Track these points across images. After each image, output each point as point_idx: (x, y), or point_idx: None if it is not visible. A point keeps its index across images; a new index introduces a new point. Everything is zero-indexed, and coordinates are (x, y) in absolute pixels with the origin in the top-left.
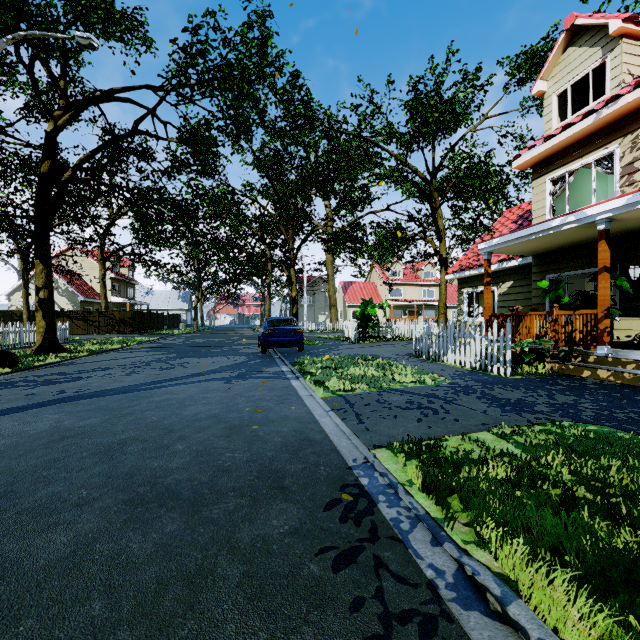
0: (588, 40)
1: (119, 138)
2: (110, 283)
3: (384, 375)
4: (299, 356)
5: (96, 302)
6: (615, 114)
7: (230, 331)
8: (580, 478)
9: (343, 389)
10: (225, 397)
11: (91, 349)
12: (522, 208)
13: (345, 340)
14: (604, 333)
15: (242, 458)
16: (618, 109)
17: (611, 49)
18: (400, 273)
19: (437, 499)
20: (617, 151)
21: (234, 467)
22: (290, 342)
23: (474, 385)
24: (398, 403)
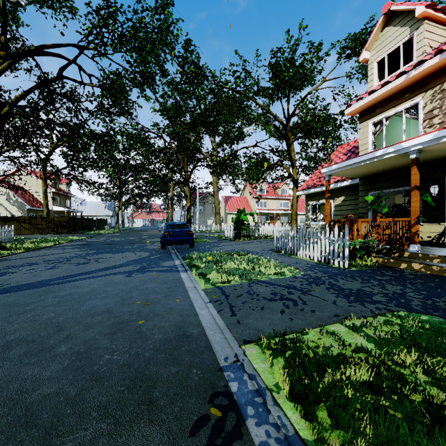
0: (400, 22)
1: (47, 82)
2: (51, 196)
3: (253, 268)
4: (190, 251)
5: (40, 210)
6: (420, 75)
7: (143, 231)
8: (436, 380)
9: (221, 281)
10: (122, 290)
11: (28, 247)
12: (350, 145)
13: (225, 238)
14: (415, 235)
15: (119, 361)
16: (422, 71)
17: (416, 28)
18: (264, 190)
19: (305, 411)
20: (421, 102)
21: (108, 374)
22: (183, 241)
23: (322, 276)
24: (264, 294)
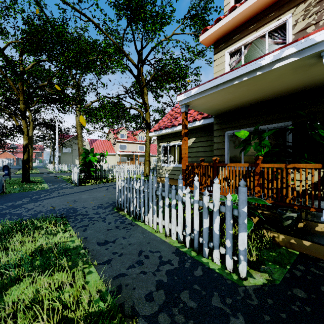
0: None
1: None
2: None
3: None
4: None
5: None
6: None
7: None
8: None
9: None
10: None
11: None
12: None
13: (72, 182)
14: None
15: None
16: None
17: None
18: (125, 136)
19: None
20: (290, 20)
21: None
22: None
23: None
24: None
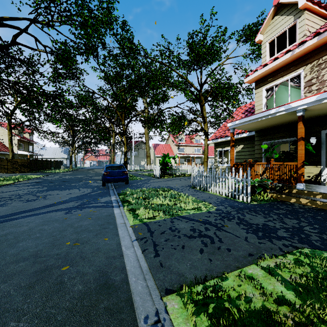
0: (286, 12)
1: (3, 46)
2: (17, 142)
3: (175, 203)
4: (125, 188)
5: (7, 154)
6: (302, 52)
7: (90, 170)
8: None
9: (147, 216)
10: (57, 229)
11: None
12: (246, 106)
13: (154, 176)
14: (301, 176)
15: None
16: (304, 49)
17: (299, 16)
18: (183, 140)
19: None
20: (302, 73)
21: None
22: (120, 179)
23: (231, 211)
24: (185, 231)
